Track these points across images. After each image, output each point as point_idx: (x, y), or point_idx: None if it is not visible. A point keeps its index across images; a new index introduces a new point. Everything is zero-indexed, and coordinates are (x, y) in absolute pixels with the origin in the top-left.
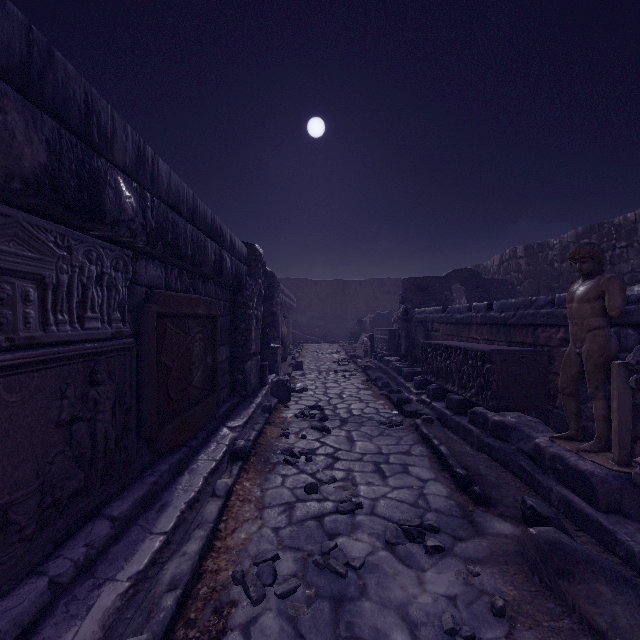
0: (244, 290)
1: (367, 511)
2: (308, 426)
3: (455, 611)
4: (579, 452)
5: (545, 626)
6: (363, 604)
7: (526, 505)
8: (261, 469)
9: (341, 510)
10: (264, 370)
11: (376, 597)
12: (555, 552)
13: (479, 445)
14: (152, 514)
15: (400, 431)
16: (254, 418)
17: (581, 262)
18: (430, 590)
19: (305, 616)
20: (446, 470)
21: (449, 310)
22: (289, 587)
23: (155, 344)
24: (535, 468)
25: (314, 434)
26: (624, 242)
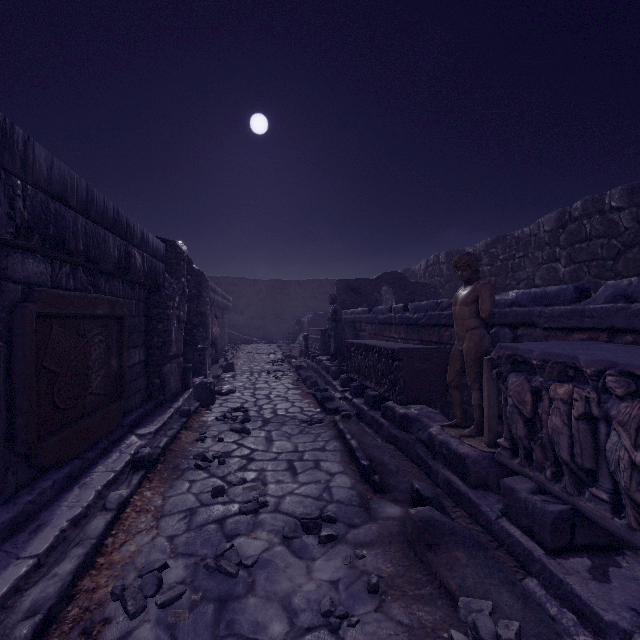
0: (162, 289)
1: (271, 509)
2: (228, 429)
3: (335, 594)
4: (461, 437)
5: (410, 595)
6: (248, 600)
7: (413, 489)
8: (168, 476)
9: (244, 511)
10: (187, 373)
11: (263, 592)
12: (427, 528)
13: (388, 437)
14: (23, 537)
15: (319, 428)
16: (170, 424)
17: (462, 270)
18: (316, 578)
19: (186, 622)
20: (354, 462)
21: (374, 311)
22: (173, 595)
23: (34, 348)
24: (428, 454)
25: (233, 436)
26: (522, 253)
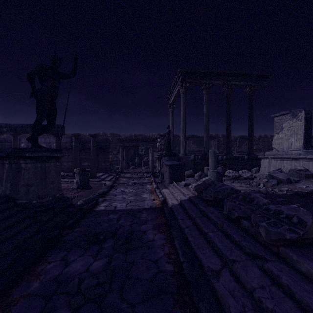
0: None
1: None
2: None
3: None
4: None
5: None
6: None
7: None
8: None
9: None
10: None
11: None
12: None
13: None
14: None
15: None
16: None
17: None
18: None
19: None
20: None
21: None
22: None
23: None
24: None
25: None
26: None
